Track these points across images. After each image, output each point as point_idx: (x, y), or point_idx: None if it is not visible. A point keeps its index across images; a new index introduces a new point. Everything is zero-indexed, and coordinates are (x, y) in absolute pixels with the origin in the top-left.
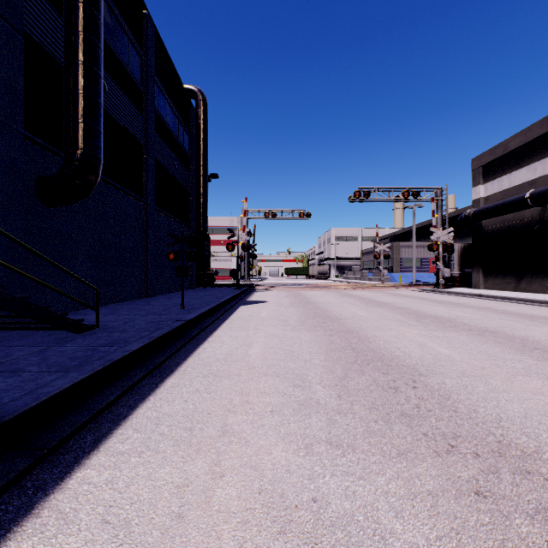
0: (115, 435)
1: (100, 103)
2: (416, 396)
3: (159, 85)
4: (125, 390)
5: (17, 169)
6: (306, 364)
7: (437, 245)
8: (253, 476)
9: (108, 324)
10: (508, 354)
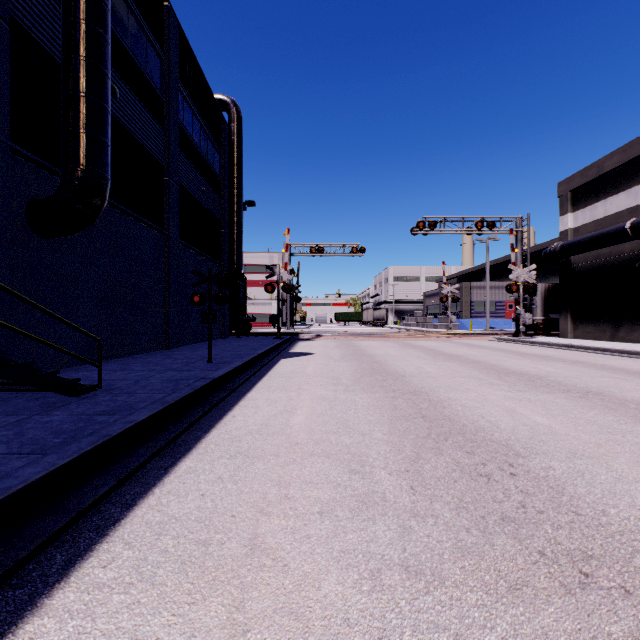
0: (96, 553)
1: (107, 109)
2: (518, 489)
3: (184, 93)
4: (122, 478)
5: (1, 189)
6: (365, 439)
7: (517, 285)
8: (294, 632)
9: (114, 383)
10: (625, 425)
